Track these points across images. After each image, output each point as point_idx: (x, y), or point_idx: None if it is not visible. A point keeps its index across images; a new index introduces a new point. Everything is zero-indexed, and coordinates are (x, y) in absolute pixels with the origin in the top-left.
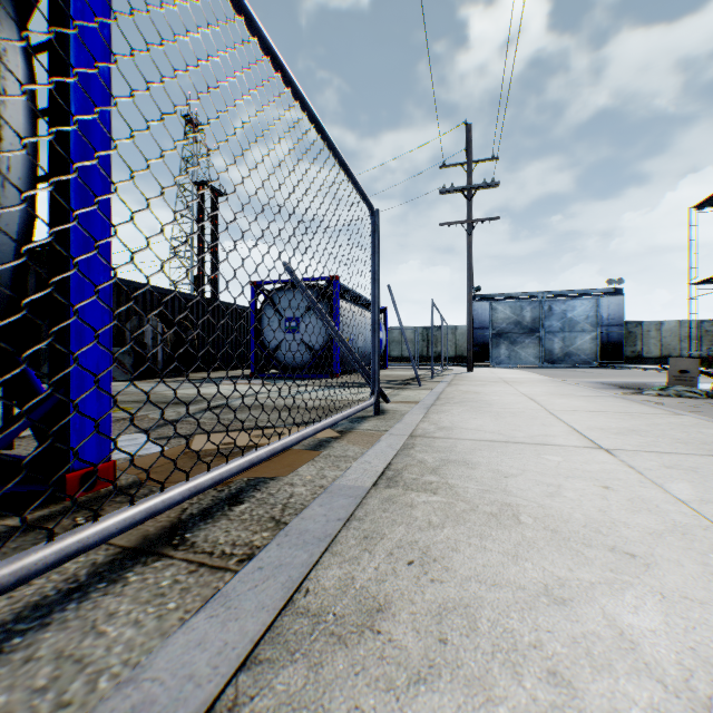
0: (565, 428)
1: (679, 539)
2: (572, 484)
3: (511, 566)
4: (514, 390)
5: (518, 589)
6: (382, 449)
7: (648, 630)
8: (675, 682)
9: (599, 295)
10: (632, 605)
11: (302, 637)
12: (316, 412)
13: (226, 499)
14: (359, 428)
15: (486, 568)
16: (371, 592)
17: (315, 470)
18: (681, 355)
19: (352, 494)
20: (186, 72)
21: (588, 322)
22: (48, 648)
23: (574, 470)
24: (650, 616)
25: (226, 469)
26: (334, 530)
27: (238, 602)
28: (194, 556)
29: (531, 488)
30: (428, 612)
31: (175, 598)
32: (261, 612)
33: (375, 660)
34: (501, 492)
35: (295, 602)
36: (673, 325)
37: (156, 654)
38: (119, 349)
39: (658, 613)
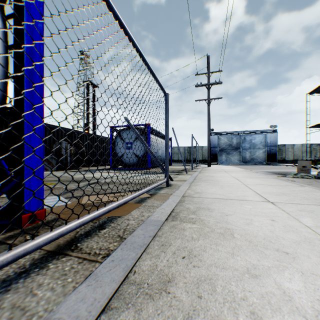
0: (252, 192)
1: (307, 245)
2: (257, 218)
3: (231, 259)
4: (229, 175)
5: (234, 270)
6: (170, 202)
7: (297, 290)
8: (311, 317)
9: (266, 132)
10: (288, 278)
11: (132, 296)
12: (140, 186)
13: (97, 227)
14: (159, 192)
15: (219, 260)
16: (165, 272)
17: (139, 212)
18: (302, 159)
19: (156, 224)
20: (78, 26)
21: (261, 144)
22: (8, 303)
23: (257, 212)
24: (297, 283)
25: (97, 213)
26: (148, 242)
27: (102, 278)
28: (81, 255)
29: (239, 221)
30: (192, 282)
31: (71, 276)
32: (112, 283)
33: (167, 307)
34: (225, 223)
35: (129, 277)
36: (299, 146)
37: (61, 305)
38: (50, 156)
39: (301, 281)
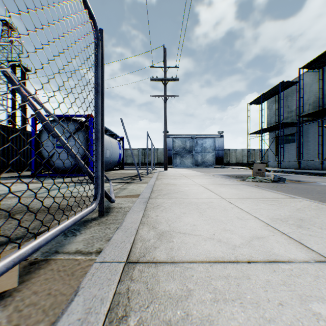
0: (258, 221)
1: None
2: None
3: None
4: (193, 182)
5: None
6: None
7: None
8: None
9: (215, 137)
10: None
11: None
12: None
13: None
14: (66, 248)
15: None
16: None
17: None
18: (243, 162)
19: None
20: None
21: (211, 148)
22: None
23: None
24: None
25: None
26: None
27: None
28: None
29: None
30: None
31: None
32: None
33: None
34: None
35: None
36: (240, 150)
37: None
38: None
39: None
